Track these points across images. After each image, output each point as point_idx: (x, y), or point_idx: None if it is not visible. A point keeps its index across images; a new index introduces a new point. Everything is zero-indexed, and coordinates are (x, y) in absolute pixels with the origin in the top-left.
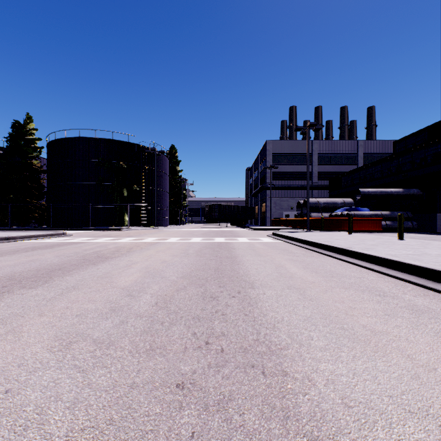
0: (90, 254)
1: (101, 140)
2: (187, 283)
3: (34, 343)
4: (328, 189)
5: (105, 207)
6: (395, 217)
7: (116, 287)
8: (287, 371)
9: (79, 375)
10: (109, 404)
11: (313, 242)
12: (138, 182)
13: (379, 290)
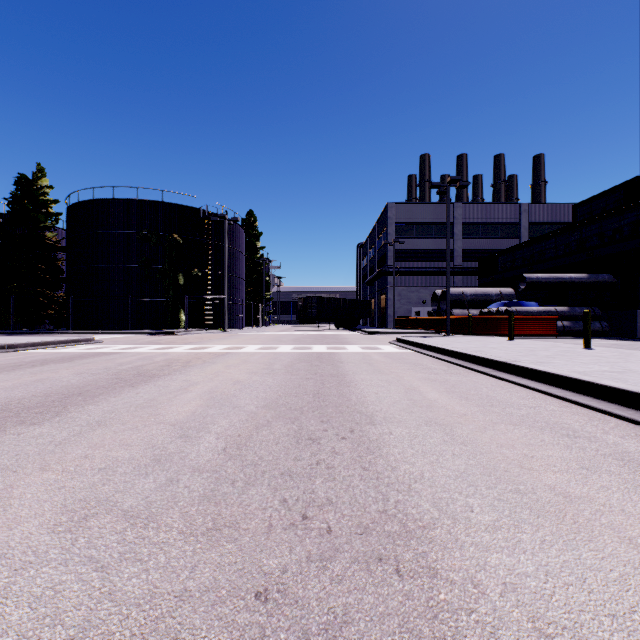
0: (127, 371)
1: (146, 202)
2: (272, 416)
3: (28, 517)
4: (477, 274)
5: (151, 301)
6: (577, 315)
7: (163, 423)
8: (437, 567)
9: (96, 576)
10: (143, 631)
11: (459, 352)
12: (199, 264)
13: (566, 427)
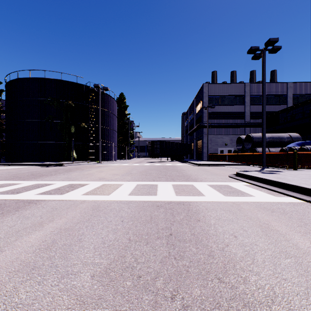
0: None
1: (50, 80)
2: None
3: None
4: (260, 126)
5: (54, 143)
6: None
7: None
8: None
9: None
10: None
11: None
12: (86, 120)
13: None
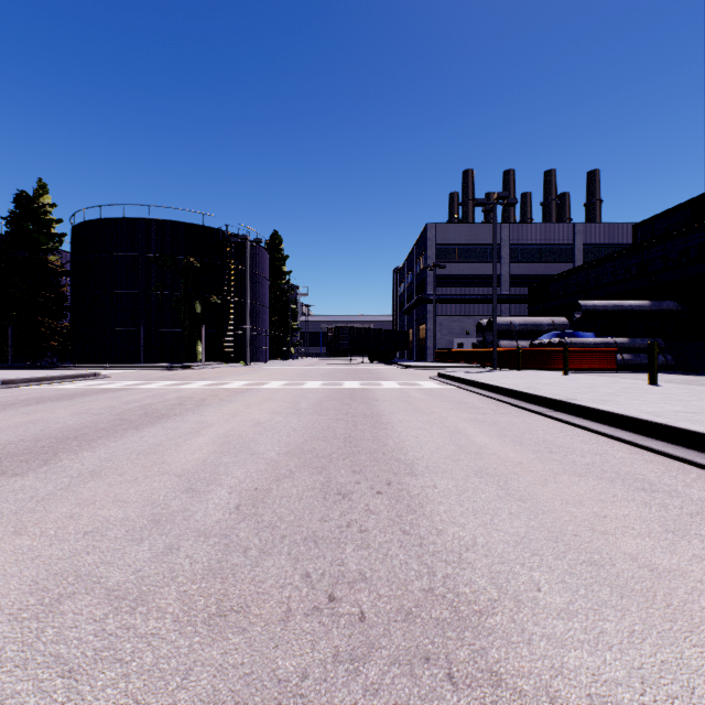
0: (133, 410)
1: (159, 222)
2: (296, 465)
3: None
4: (526, 301)
5: (165, 331)
6: (638, 347)
7: (167, 473)
8: (500, 671)
9: (60, 685)
10: None
11: (509, 389)
12: (219, 290)
13: (640, 479)
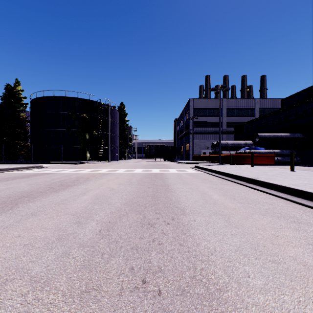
0: (55, 183)
1: (70, 98)
2: (129, 209)
3: None
4: (234, 133)
5: (72, 147)
6: (284, 154)
7: (68, 214)
8: None
9: None
10: None
11: (227, 173)
12: (96, 128)
13: (292, 216)
